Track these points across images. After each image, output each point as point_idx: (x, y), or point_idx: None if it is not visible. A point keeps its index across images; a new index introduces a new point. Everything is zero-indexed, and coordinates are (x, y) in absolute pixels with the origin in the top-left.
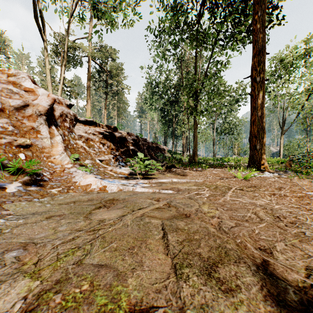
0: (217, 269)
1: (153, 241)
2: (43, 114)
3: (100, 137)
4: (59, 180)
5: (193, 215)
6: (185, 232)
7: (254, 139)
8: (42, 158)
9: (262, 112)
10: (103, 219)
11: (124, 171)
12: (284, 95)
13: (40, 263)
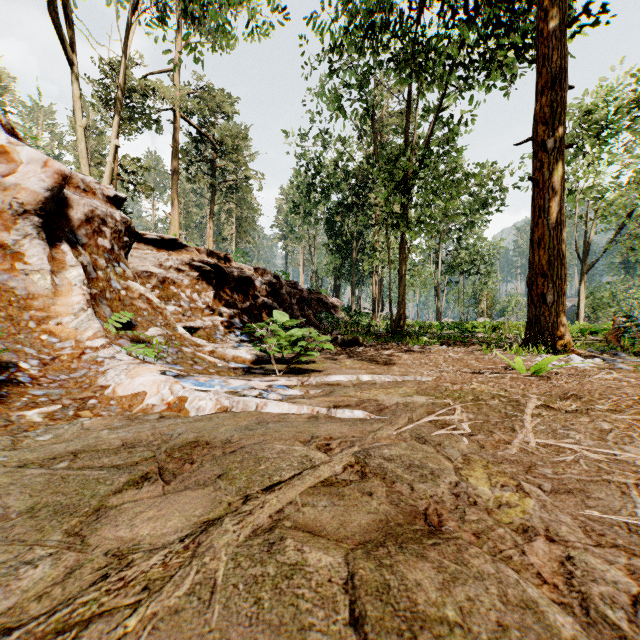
0: None
1: None
2: (33, 211)
3: (195, 277)
4: (62, 381)
5: (452, 522)
6: None
7: (541, 280)
8: (25, 322)
9: (560, 218)
10: (129, 548)
11: (243, 355)
12: (589, 190)
13: None
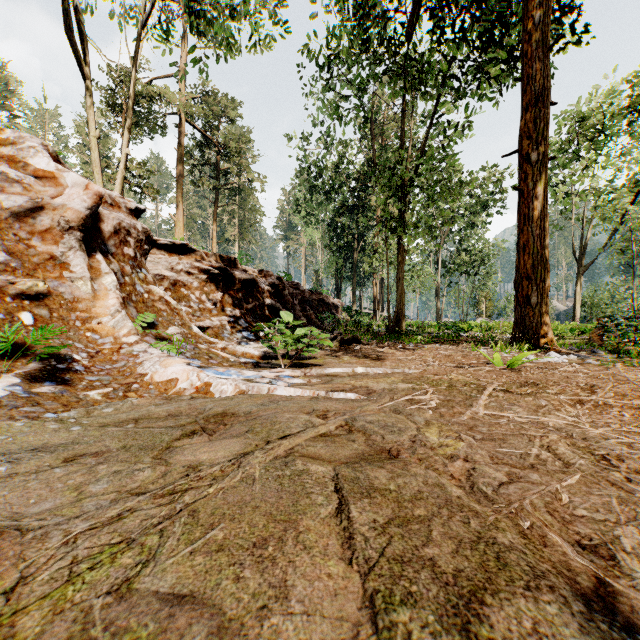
0: (485, 610)
1: (314, 524)
2: (76, 227)
3: (203, 280)
4: (108, 370)
5: (406, 454)
6: (391, 498)
7: (526, 283)
8: (72, 322)
9: (543, 226)
10: (197, 464)
11: (252, 351)
12: (583, 193)
13: (22, 591)
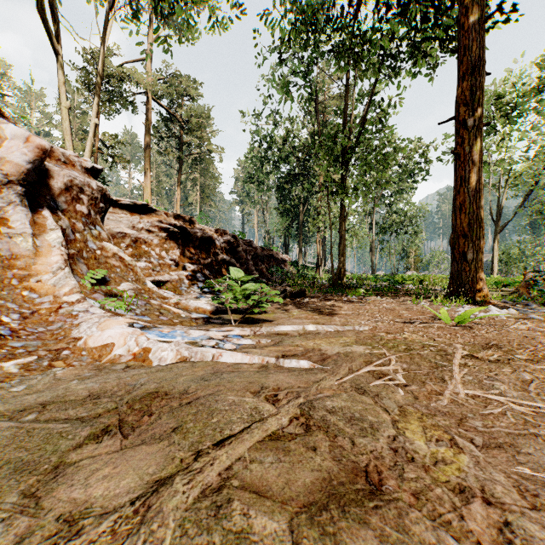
0: None
1: None
2: (17, 181)
3: (163, 237)
4: (40, 333)
5: (392, 480)
6: None
7: (462, 241)
8: (8, 280)
9: (478, 187)
10: (80, 512)
11: (204, 306)
12: (501, 162)
13: None
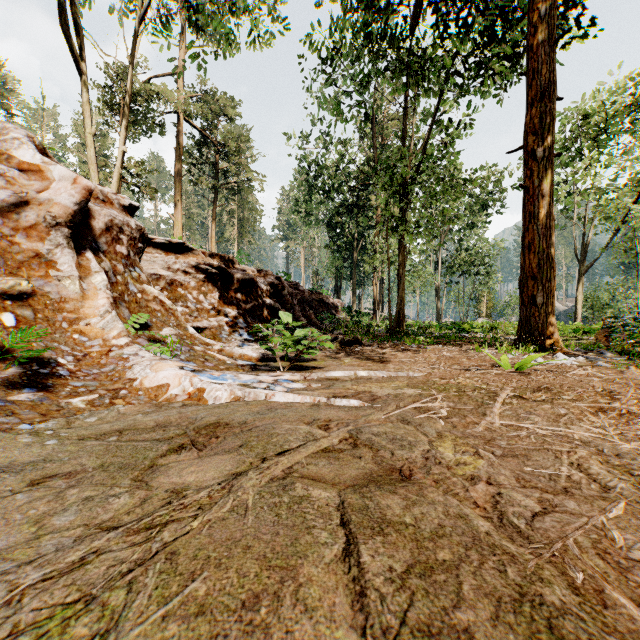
0: None
1: (317, 572)
2: (64, 223)
3: (201, 279)
4: (95, 374)
5: (420, 474)
6: (408, 536)
7: (531, 283)
8: (58, 323)
9: (549, 224)
10: (182, 488)
11: (249, 353)
12: (585, 193)
13: None
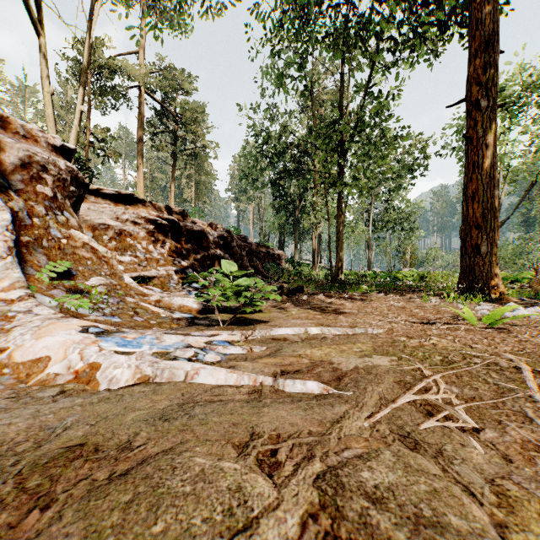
0: None
1: None
2: None
3: (150, 230)
4: None
5: None
6: None
7: (475, 232)
8: None
9: (493, 174)
10: None
11: (190, 304)
12: (502, 156)
13: None
